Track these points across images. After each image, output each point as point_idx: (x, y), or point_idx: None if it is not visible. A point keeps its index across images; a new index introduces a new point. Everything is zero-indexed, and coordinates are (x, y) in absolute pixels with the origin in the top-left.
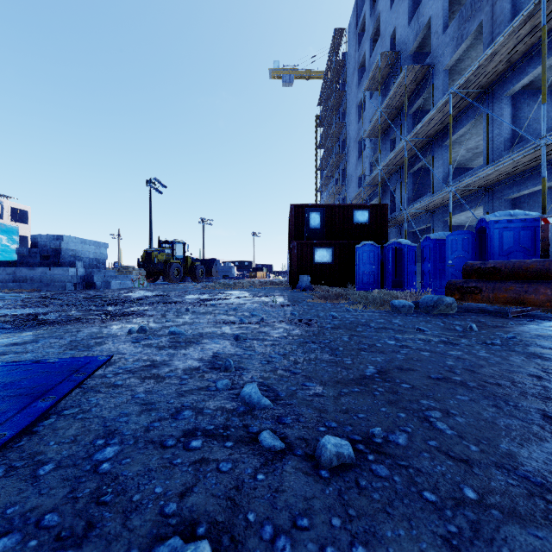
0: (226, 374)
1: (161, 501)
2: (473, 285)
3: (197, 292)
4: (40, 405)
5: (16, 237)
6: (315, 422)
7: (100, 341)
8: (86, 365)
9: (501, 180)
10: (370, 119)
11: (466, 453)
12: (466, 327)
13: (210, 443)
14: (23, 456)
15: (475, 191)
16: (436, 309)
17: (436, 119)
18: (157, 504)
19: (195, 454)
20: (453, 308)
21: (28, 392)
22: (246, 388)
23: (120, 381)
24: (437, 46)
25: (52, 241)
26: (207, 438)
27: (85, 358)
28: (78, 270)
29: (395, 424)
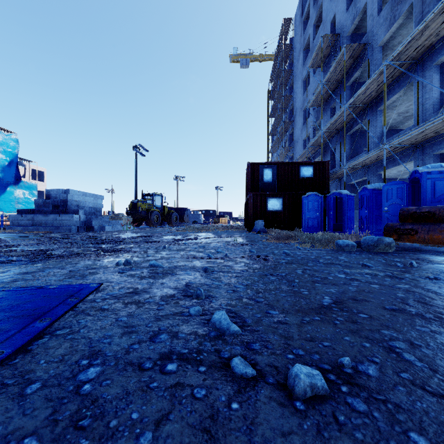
0: (197, 301)
1: (137, 429)
2: (409, 228)
3: (172, 234)
4: (37, 326)
5: (35, 192)
6: (282, 349)
7: (93, 271)
8: (80, 291)
9: (430, 138)
10: (313, 91)
11: (443, 388)
12: (406, 263)
13: (184, 367)
14: (15, 374)
15: (407, 148)
16: (377, 248)
17: (372, 88)
18: (133, 432)
19: (170, 378)
20: (391, 247)
21: (29, 314)
22: (216, 315)
23: (106, 305)
24: (372, 26)
25: (61, 194)
26: (182, 362)
27: (80, 285)
28: (81, 216)
29: (361, 354)
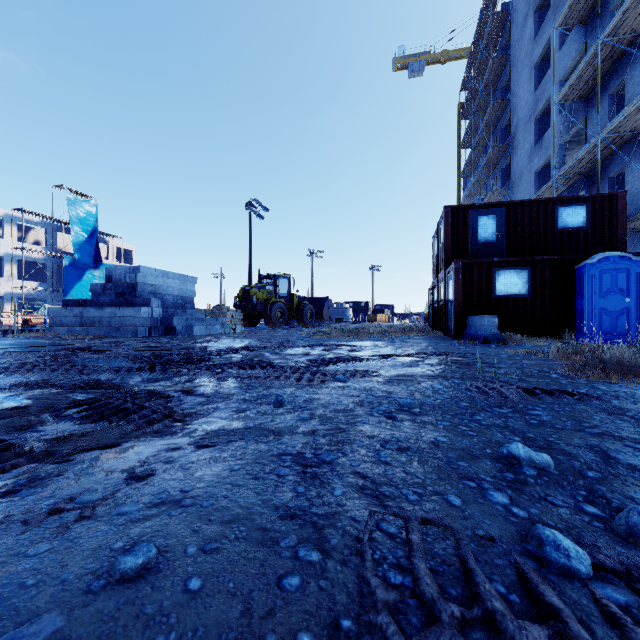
0: None
1: None
2: None
3: (304, 343)
4: None
5: None
6: None
7: None
8: None
9: None
10: (560, 77)
11: None
12: None
13: None
14: None
15: None
16: None
17: None
18: None
19: None
20: None
21: None
22: None
23: None
24: None
25: (127, 274)
26: None
27: None
28: (154, 310)
29: None
